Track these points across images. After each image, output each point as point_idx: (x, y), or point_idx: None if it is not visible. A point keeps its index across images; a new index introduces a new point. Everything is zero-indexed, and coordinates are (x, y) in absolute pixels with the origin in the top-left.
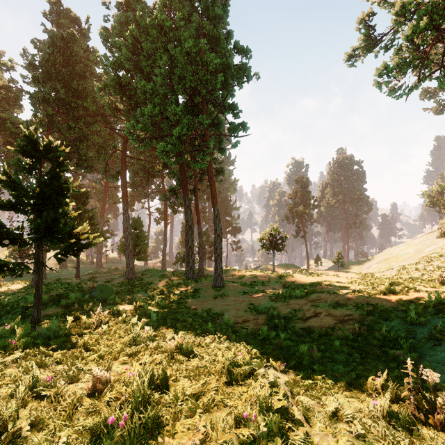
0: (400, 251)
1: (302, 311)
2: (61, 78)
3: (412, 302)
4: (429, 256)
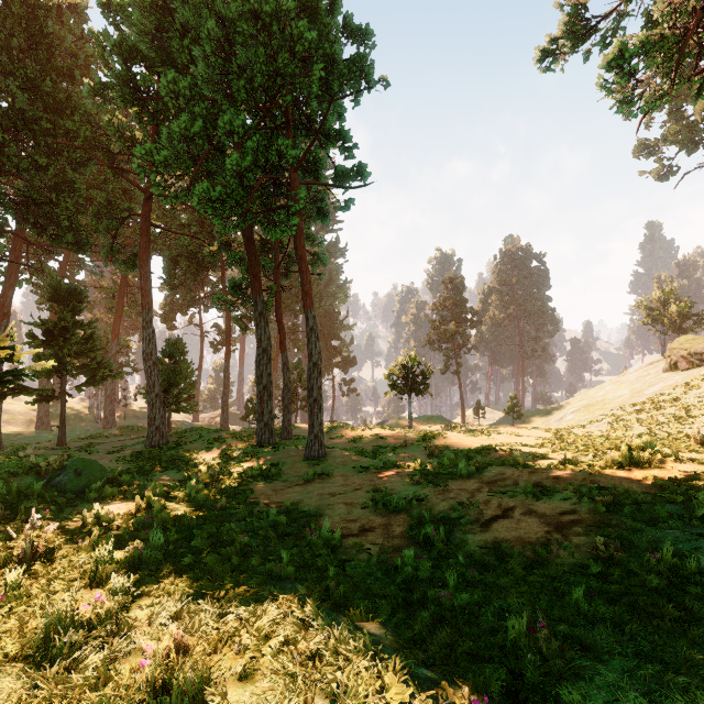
0: (607, 393)
1: (477, 505)
2: (22, 74)
3: (679, 483)
4: (656, 401)
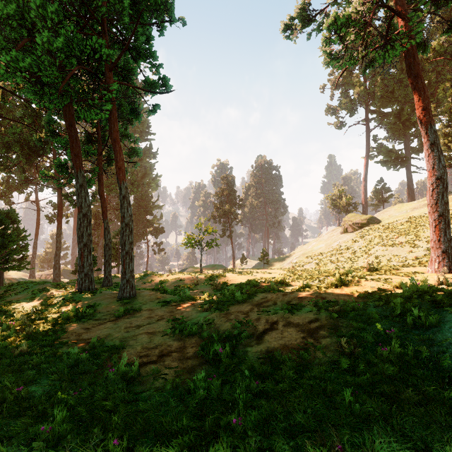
0: (313, 246)
1: (251, 322)
2: None
3: (371, 293)
4: (339, 249)
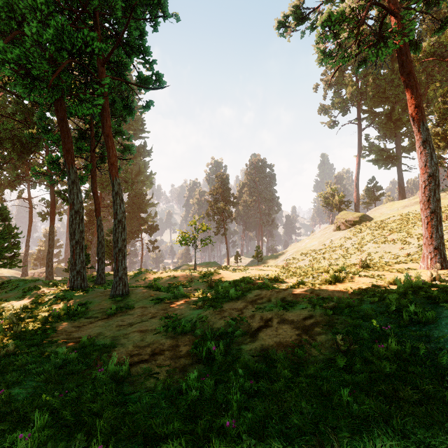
0: (307, 244)
1: (246, 320)
2: None
3: (365, 290)
4: (332, 247)
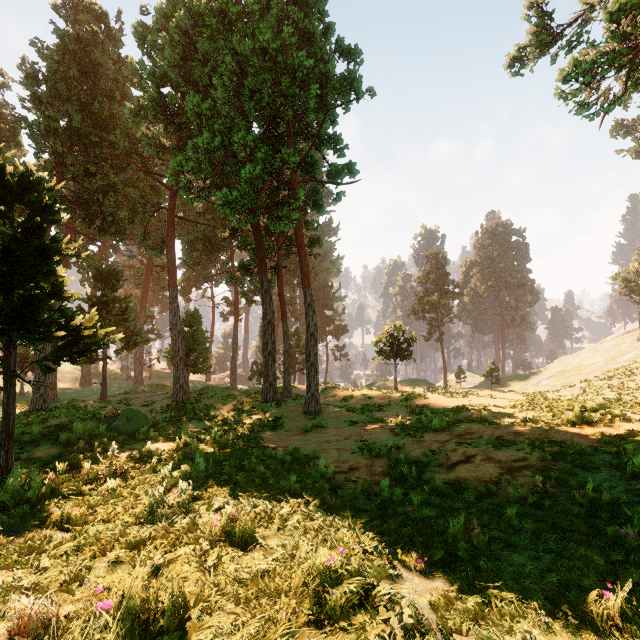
0: (582, 360)
1: (445, 452)
2: (76, 99)
3: (622, 439)
4: (628, 368)
